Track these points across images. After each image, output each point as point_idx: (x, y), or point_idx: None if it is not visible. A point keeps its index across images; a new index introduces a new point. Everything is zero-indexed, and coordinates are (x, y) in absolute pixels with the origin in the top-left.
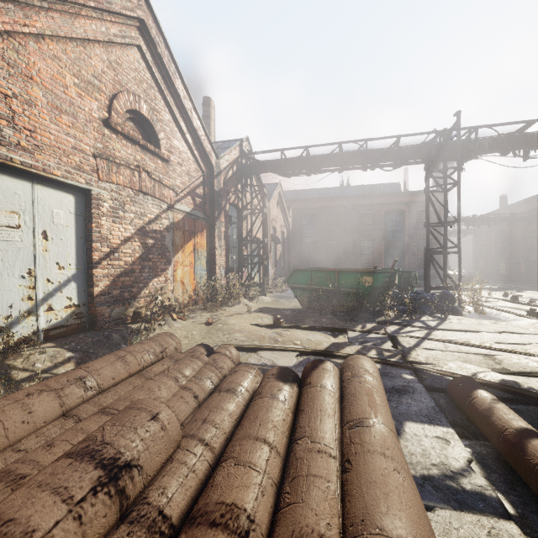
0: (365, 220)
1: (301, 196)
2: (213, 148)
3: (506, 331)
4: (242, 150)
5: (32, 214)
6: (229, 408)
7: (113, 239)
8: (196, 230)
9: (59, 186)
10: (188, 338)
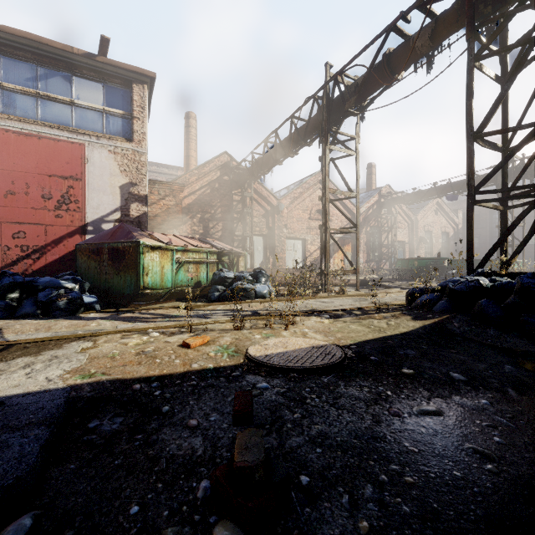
0: None
1: None
2: (355, 206)
3: None
4: (380, 195)
5: (293, 247)
6: None
7: (311, 251)
8: (345, 244)
9: (298, 239)
10: None
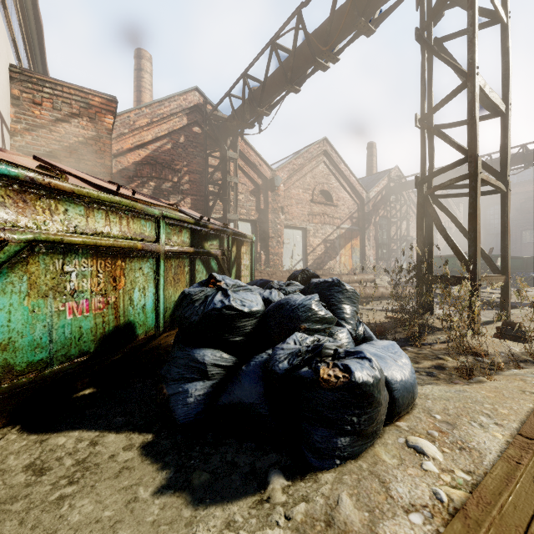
0: None
1: None
2: (364, 189)
3: None
4: (390, 178)
5: (292, 239)
6: None
7: (314, 245)
8: (352, 237)
9: (298, 228)
10: None
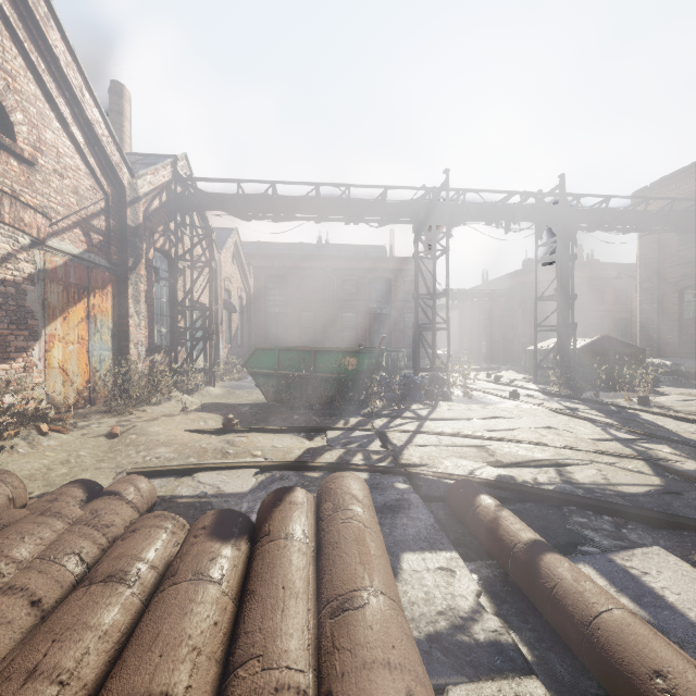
0: (347, 288)
1: (267, 250)
2: (124, 159)
3: (495, 416)
4: (177, 171)
5: None
6: (103, 620)
7: None
8: (92, 285)
9: None
10: (69, 463)
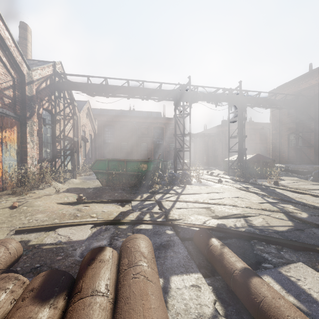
0: (143, 131)
1: (104, 113)
2: (24, 60)
3: (212, 192)
4: (55, 70)
5: None
6: None
7: None
8: (4, 126)
9: None
10: None
